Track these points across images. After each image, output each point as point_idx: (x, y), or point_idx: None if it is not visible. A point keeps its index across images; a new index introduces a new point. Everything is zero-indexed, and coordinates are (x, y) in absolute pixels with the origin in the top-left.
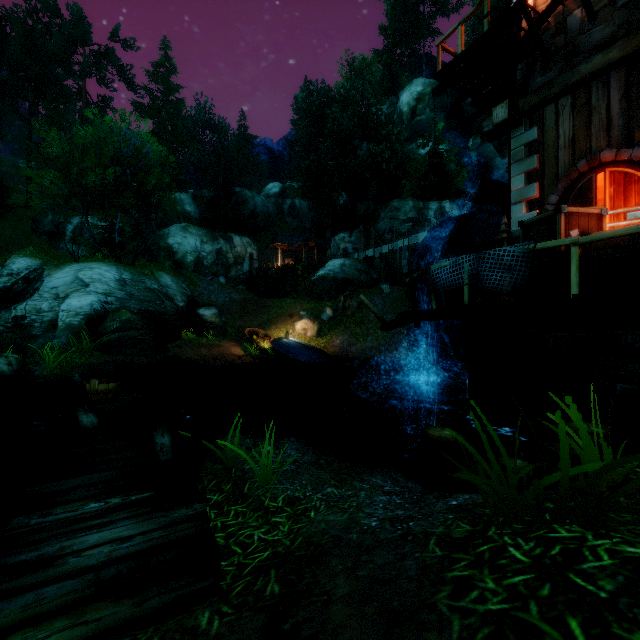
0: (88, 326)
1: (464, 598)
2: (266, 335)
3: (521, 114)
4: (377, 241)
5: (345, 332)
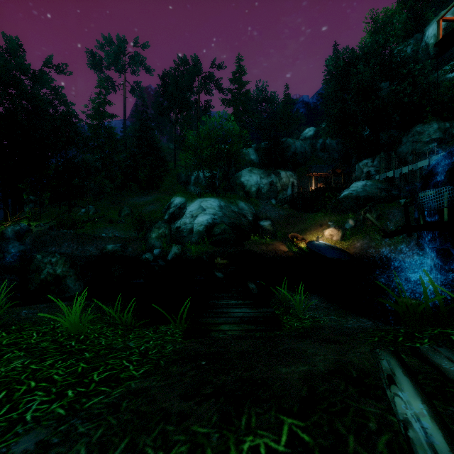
0: (206, 232)
1: (369, 334)
2: (303, 238)
3: None
4: (399, 162)
5: (365, 237)
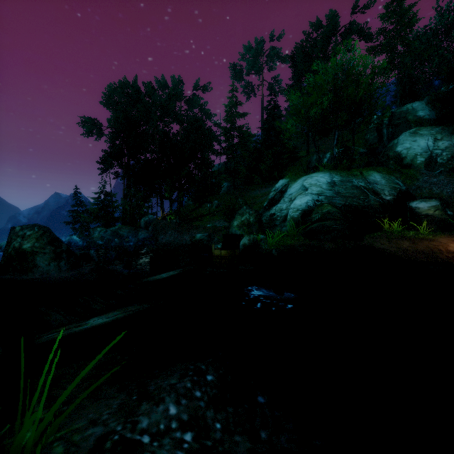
0: (301, 218)
1: None
2: None
3: None
4: None
5: None
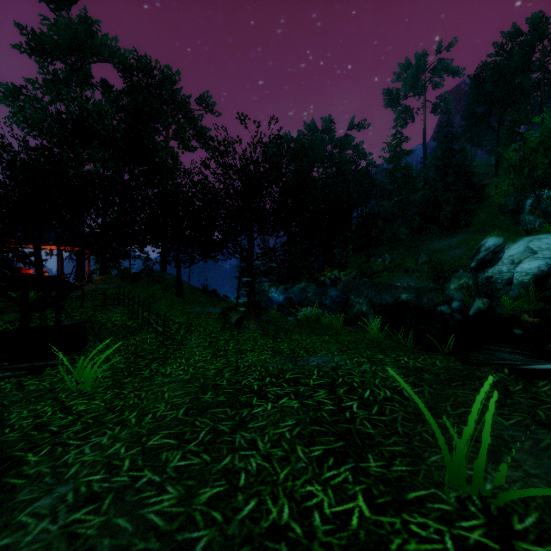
0: (534, 283)
1: None
2: None
3: None
4: None
5: None
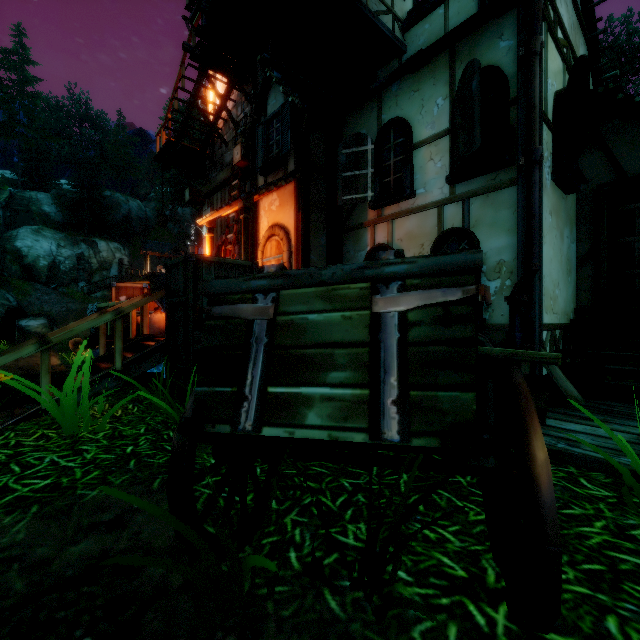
0: None
1: None
2: None
3: (203, 197)
4: None
5: None
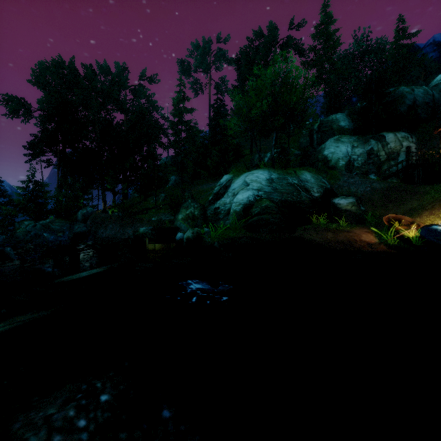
0: (243, 212)
1: None
2: (412, 222)
3: None
4: None
5: None
